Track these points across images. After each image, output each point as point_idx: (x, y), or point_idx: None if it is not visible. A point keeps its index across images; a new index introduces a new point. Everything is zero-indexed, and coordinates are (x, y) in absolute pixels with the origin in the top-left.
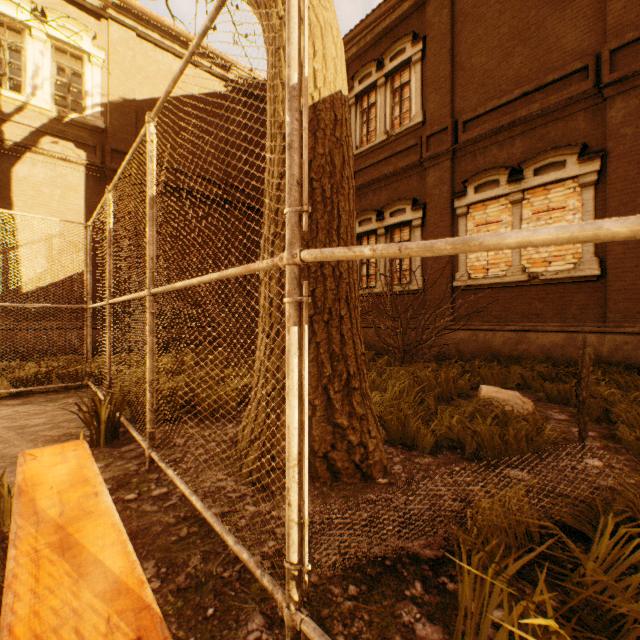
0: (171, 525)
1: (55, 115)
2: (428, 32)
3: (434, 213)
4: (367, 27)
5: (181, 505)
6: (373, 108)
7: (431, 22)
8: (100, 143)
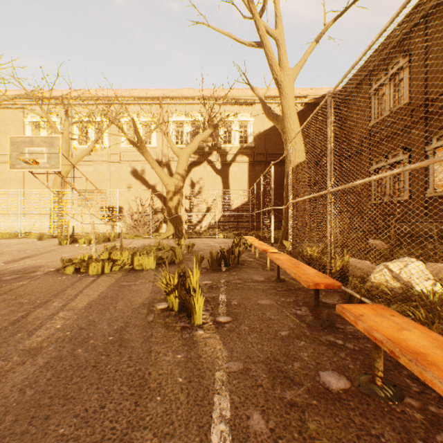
0: None
1: (239, 147)
2: (411, 49)
3: (415, 154)
4: (374, 58)
5: None
6: (384, 95)
7: (413, 43)
8: (252, 152)
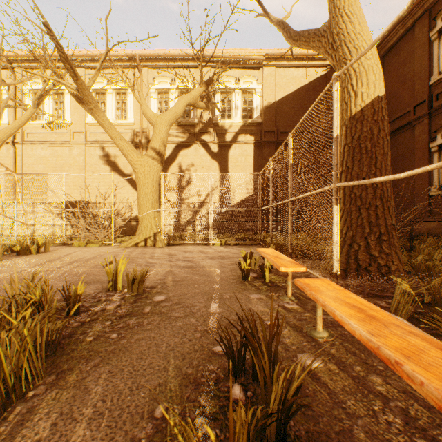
0: (298, 276)
1: (242, 124)
2: None
3: None
4: None
5: (301, 274)
6: None
7: None
8: (259, 130)
